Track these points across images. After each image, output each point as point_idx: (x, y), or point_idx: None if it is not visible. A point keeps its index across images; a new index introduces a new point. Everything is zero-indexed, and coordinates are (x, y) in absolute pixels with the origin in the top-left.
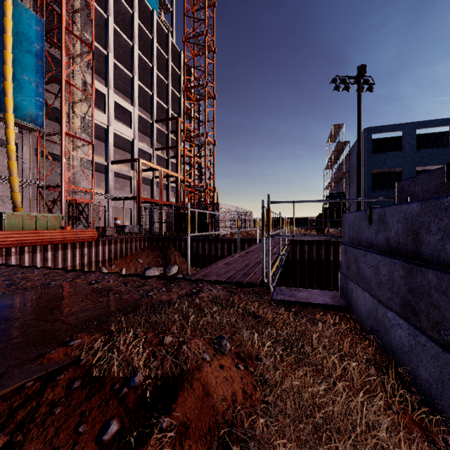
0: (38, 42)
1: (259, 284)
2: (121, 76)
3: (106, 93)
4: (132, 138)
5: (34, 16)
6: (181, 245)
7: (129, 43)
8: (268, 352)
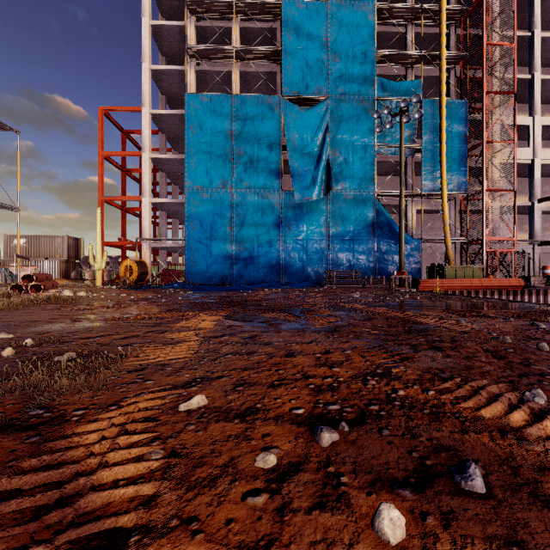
0: (462, 122)
1: None
2: None
3: (530, 122)
4: None
5: (460, 102)
6: None
7: None
8: None
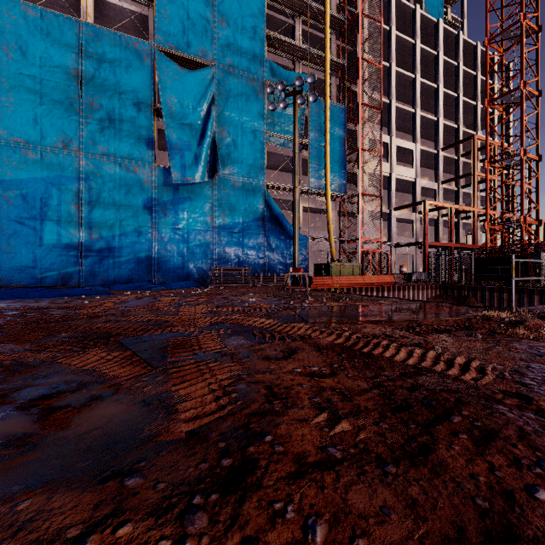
0: (342, 126)
1: None
2: (402, 116)
3: (389, 141)
4: (414, 178)
5: (340, 107)
6: (484, 295)
7: (410, 77)
8: None
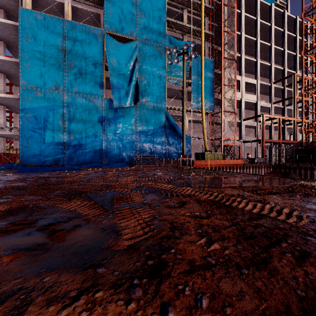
0: (211, 71)
1: None
2: (248, 64)
3: (240, 79)
4: (256, 101)
5: (210, 60)
6: (301, 172)
7: (253, 40)
8: None
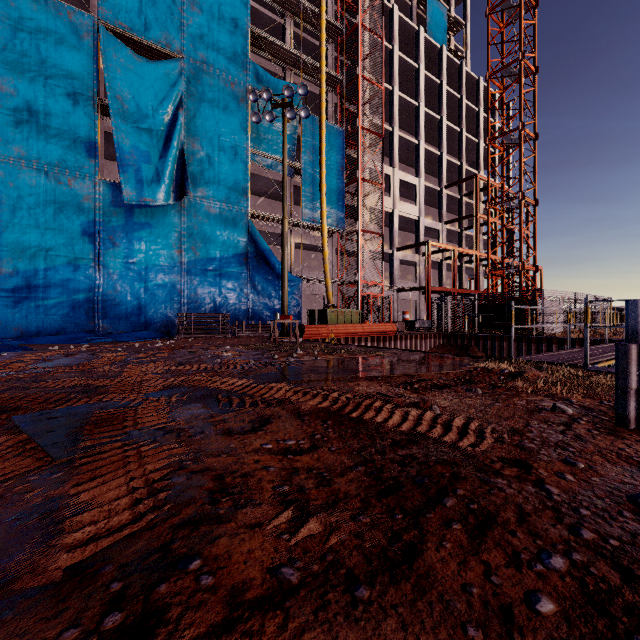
0: (340, 151)
1: (580, 366)
2: (405, 147)
3: (391, 173)
4: (417, 216)
5: (338, 129)
6: (485, 344)
7: (413, 104)
8: (567, 376)
